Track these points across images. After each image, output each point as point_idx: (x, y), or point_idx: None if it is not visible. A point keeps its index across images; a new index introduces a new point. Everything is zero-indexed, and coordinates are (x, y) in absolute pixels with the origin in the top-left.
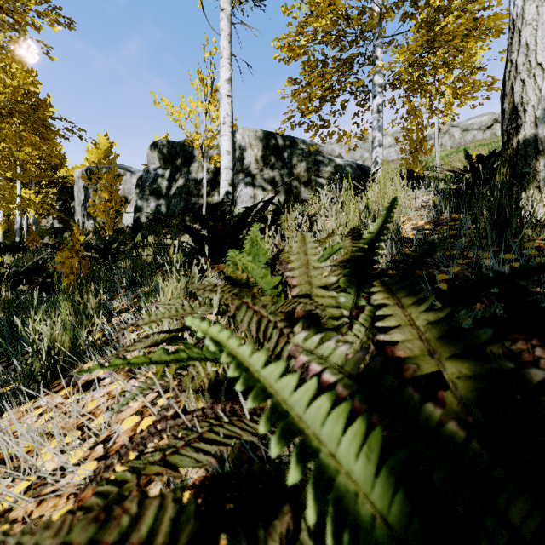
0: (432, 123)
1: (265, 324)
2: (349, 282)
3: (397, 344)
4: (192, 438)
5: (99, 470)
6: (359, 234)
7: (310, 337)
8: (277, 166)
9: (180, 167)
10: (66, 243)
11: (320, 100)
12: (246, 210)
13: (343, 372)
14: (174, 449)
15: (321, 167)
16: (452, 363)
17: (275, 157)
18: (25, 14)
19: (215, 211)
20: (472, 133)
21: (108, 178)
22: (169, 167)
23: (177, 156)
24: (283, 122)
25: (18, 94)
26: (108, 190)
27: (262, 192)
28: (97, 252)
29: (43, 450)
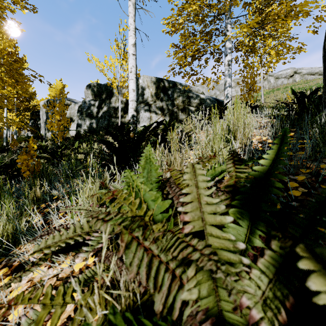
0: (258, 73)
1: (155, 266)
2: (240, 214)
3: None
4: None
5: None
6: (240, 159)
7: (204, 281)
8: (164, 99)
9: (105, 99)
10: (24, 150)
11: (191, 58)
12: (144, 129)
13: None
14: None
15: (191, 100)
16: None
17: (163, 93)
18: (3, 1)
19: (122, 130)
20: (281, 80)
21: (59, 106)
22: (98, 99)
23: (103, 93)
24: (168, 71)
25: (3, 53)
26: (59, 113)
27: (155, 115)
28: (49, 154)
29: None
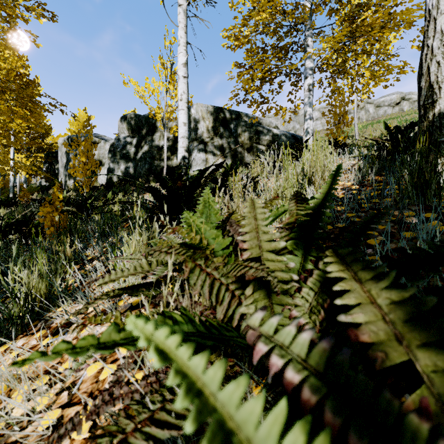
0: (351, 101)
1: (217, 286)
2: (296, 245)
3: (360, 326)
4: (142, 419)
5: (52, 439)
6: (303, 198)
7: (260, 299)
8: (225, 135)
9: (145, 136)
10: (48, 200)
11: (261, 81)
12: (199, 173)
13: (308, 367)
14: (122, 435)
15: (261, 136)
16: (425, 352)
17: (223, 127)
18: (15, 8)
19: (173, 174)
20: (383, 108)
21: (85, 145)
22: (136, 136)
23: (143, 127)
24: (230, 99)
25: (11, 75)
26: (85, 155)
27: (213, 156)
28: (75, 207)
29: (14, 393)
